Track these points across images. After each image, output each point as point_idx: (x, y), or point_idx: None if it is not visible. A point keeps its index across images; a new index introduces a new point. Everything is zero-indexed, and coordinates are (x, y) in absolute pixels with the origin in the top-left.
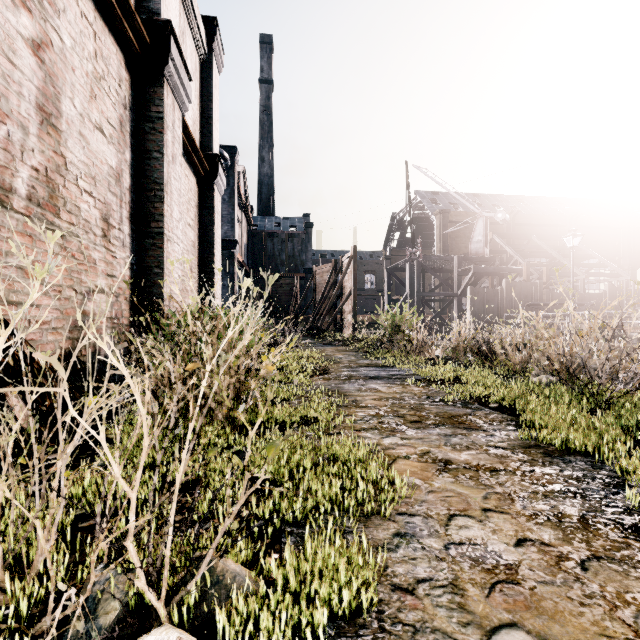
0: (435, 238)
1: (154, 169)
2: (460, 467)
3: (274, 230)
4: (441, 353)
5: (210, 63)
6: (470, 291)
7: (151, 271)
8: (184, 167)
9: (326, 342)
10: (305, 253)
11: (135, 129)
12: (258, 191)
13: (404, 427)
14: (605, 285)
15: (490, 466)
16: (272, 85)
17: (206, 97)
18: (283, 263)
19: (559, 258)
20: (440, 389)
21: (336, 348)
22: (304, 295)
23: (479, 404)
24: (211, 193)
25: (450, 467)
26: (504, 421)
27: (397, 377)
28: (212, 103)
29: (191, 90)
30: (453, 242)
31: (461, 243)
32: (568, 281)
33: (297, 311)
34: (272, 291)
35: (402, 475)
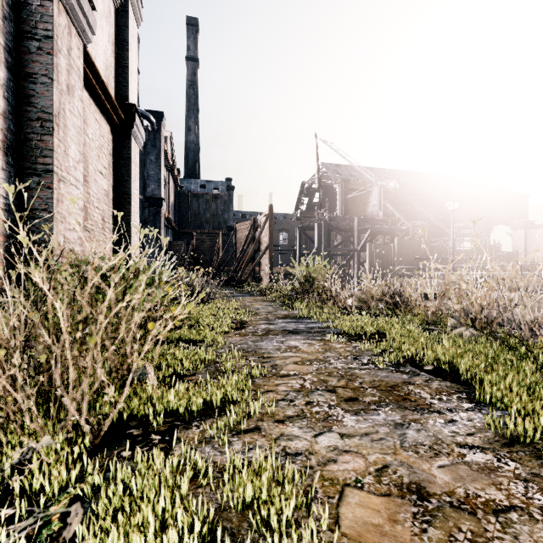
0: (338, 203)
1: (40, 96)
2: (445, 505)
3: (199, 191)
4: (354, 303)
5: (126, 12)
6: (369, 247)
7: (36, 215)
8: (93, 111)
9: (245, 292)
10: (227, 212)
11: (14, 45)
12: (185, 156)
13: (339, 411)
14: (473, 243)
15: (487, 498)
16: (198, 63)
17: (122, 46)
18: (207, 221)
19: (435, 221)
20: (366, 347)
21: (254, 298)
22: (226, 249)
23: (412, 366)
24: (127, 143)
25: (430, 507)
26: (452, 393)
27: (316, 330)
28: (128, 52)
29: (95, 20)
30: (352, 206)
31: (359, 207)
32: (442, 240)
33: (219, 263)
34: (196, 245)
35: (363, 542)
